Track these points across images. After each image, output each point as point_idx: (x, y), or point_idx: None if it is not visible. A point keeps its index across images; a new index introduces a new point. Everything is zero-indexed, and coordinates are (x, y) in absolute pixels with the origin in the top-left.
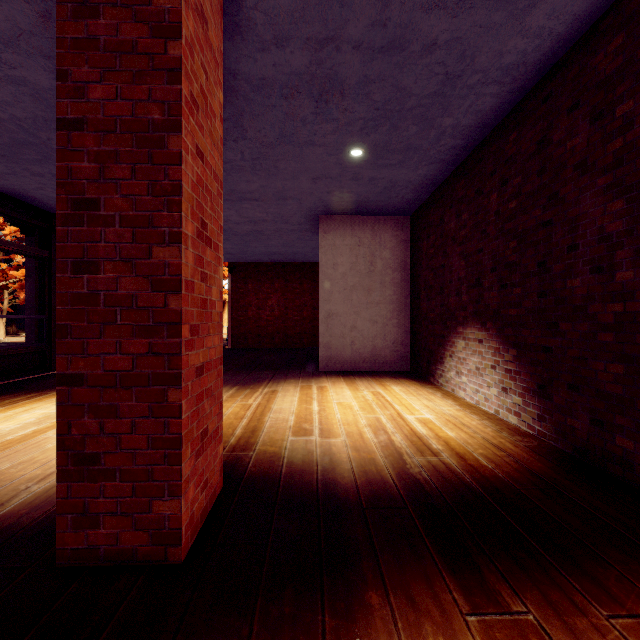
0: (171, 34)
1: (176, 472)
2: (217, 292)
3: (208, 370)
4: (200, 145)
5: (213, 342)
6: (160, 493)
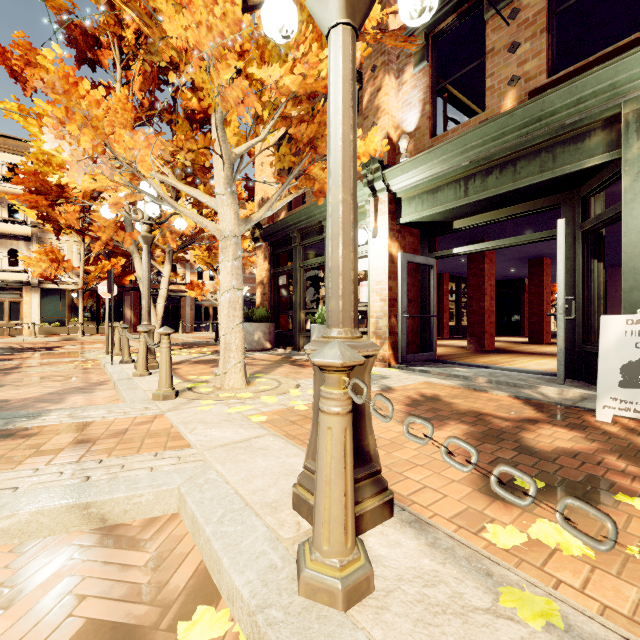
0: (542, 282)
1: (543, 333)
2: (549, 311)
3: (547, 322)
4: (546, 292)
5: (548, 319)
6: (541, 335)
